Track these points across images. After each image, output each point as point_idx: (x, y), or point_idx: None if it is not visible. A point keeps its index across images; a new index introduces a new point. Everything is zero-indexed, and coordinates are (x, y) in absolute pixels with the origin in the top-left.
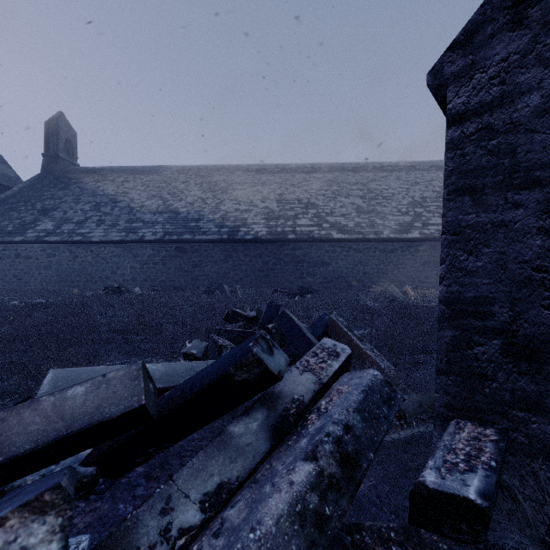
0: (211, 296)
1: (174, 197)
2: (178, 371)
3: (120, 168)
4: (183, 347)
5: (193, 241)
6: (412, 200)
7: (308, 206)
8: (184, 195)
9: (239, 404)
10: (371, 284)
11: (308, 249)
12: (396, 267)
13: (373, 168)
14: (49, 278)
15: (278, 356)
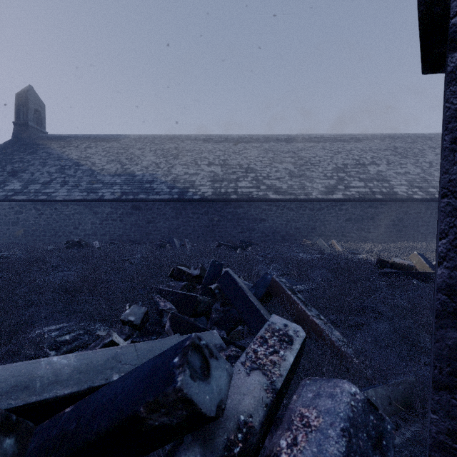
0: (163, 250)
1: (131, 161)
2: (95, 364)
3: (84, 135)
4: (123, 310)
5: (147, 200)
6: (335, 166)
7: (248, 171)
8: (140, 160)
9: (159, 447)
10: (302, 237)
11: (248, 208)
12: (323, 223)
13: (302, 139)
14: (16, 232)
15: (218, 372)
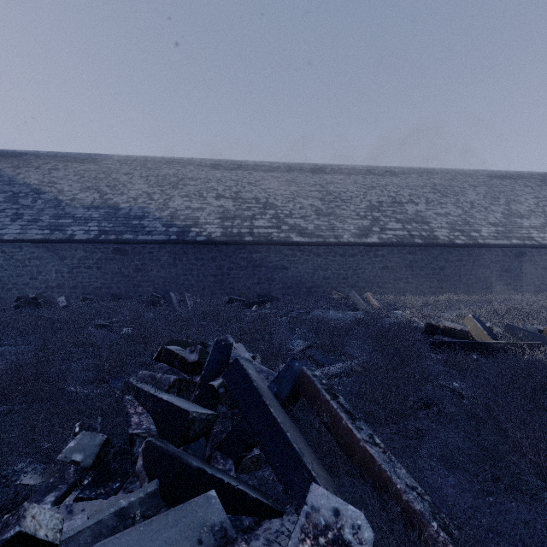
0: (155, 308)
1: (113, 190)
2: None
3: (48, 153)
4: (71, 432)
5: (135, 241)
6: (369, 204)
7: (267, 206)
8: (126, 188)
9: None
10: (331, 289)
11: (266, 253)
12: (356, 272)
13: (331, 170)
14: None
15: None
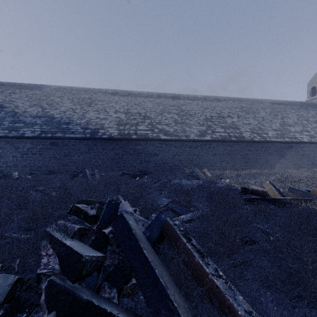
0: (75, 179)
1: (51, 106)
2: None
3: (9, 83)
4: None
5: (64, 138)
6: (205, 117)
7: (145, 118)
8: (59, 106)
9: None
10: (183, 167)
11: (145, 145)
12: (198, 157)
13: (183, 98)
14: None
15: None
